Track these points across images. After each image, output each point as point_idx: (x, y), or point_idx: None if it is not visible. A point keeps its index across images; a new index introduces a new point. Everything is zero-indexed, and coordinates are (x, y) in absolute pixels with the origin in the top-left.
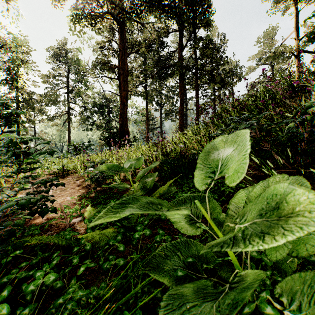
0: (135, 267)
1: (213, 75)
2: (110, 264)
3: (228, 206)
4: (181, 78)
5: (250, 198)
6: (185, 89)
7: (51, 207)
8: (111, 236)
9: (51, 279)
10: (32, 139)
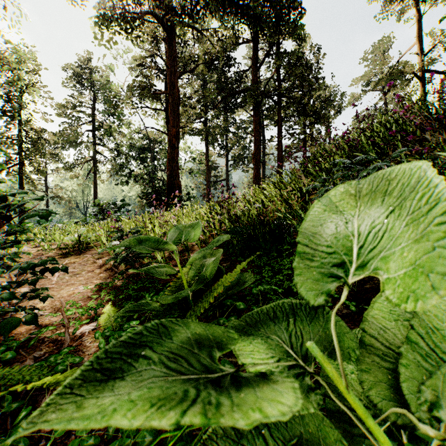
0: None
1: (302, 104)
2: (124, 444)
3: (364, 325)
4: (256, 108)
5: (430, 319)
6: (262, 125)
7: (28, 316)
8: None
9: None
10: (16, 193)
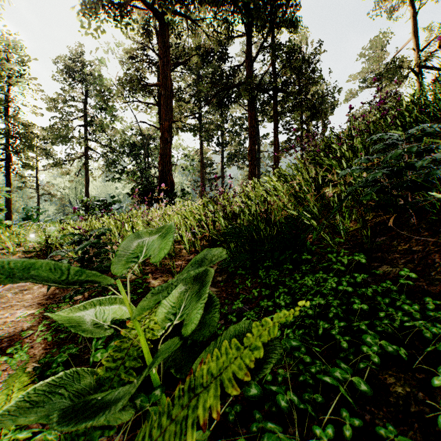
0: None
1: (299, 98)
2: None
3: None
4: (252, 103)
5: None
6: (258, 120)
7: None
8: None
9: None
10: None
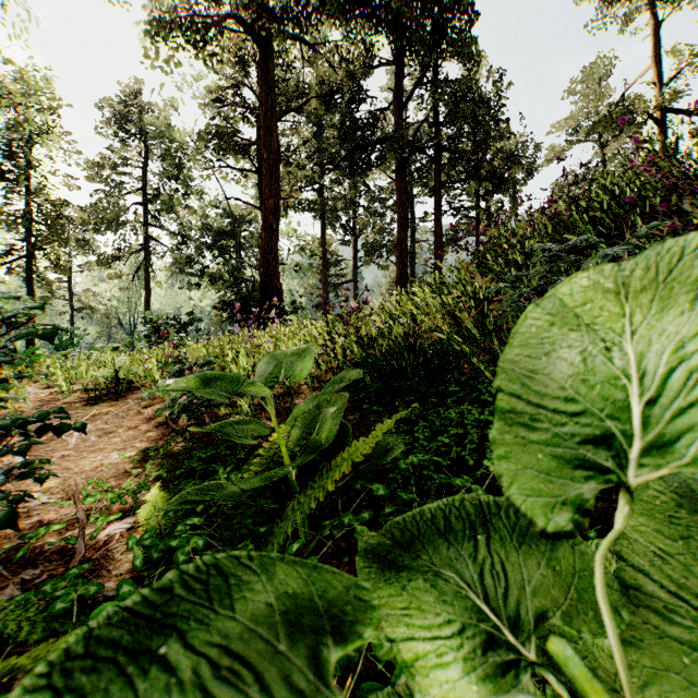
0: None
1: (473, 162)
2: None
3: (622, 547)
4: (401, 168)
5: None
6: (411, 195)
7: (0, 515)
8: None
9: None
10: (1, 299)
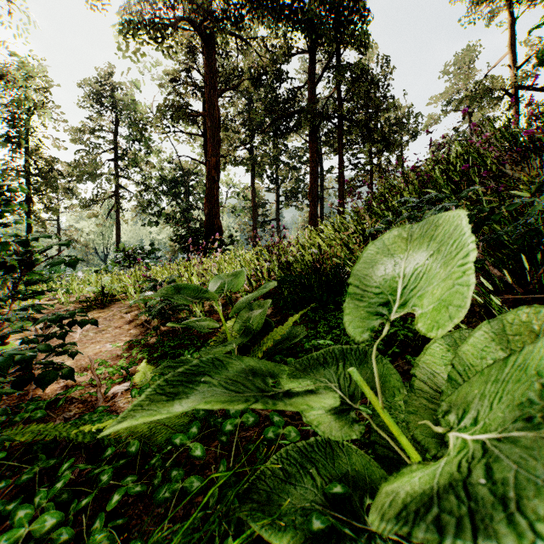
0: (224, 495)
1: (368, 128)
2: (173, 489)
3: (412, 371)
4: (313, 133)
5: (465, 357)
6: (320, 154)
7: (64, 368)
8: (180, 427)
9: (48, 524)
10: (38, 237)
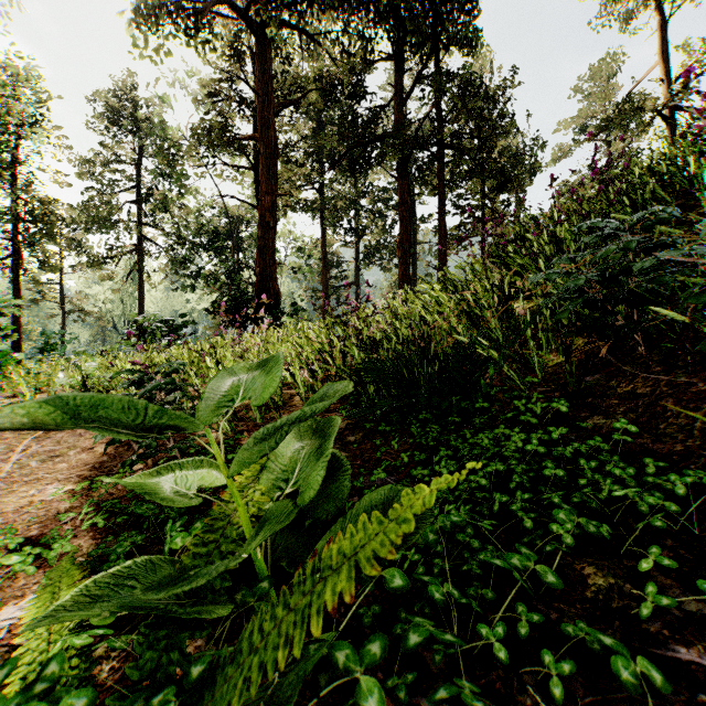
0: None
1: (479, 158)
2: None
3: None
4: (404, 165)
5: None
6: (414, 194)
7: None
8: None
9: None
10: None
